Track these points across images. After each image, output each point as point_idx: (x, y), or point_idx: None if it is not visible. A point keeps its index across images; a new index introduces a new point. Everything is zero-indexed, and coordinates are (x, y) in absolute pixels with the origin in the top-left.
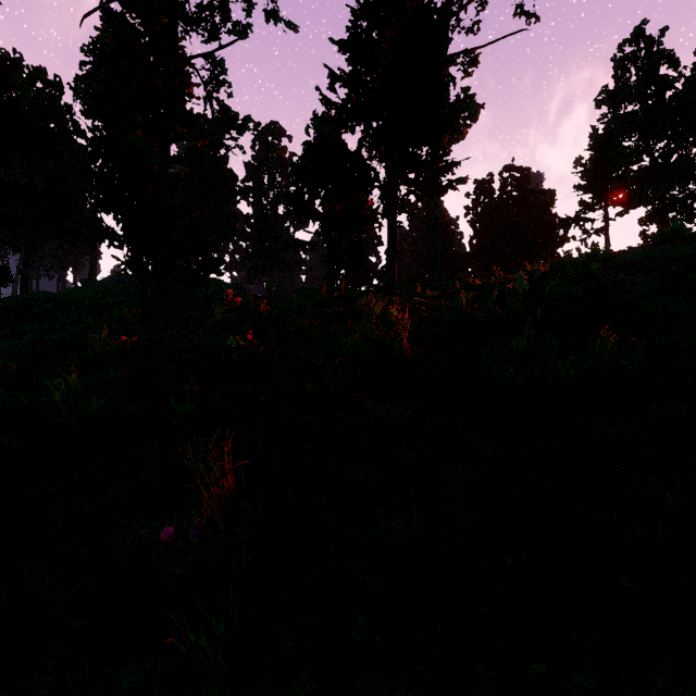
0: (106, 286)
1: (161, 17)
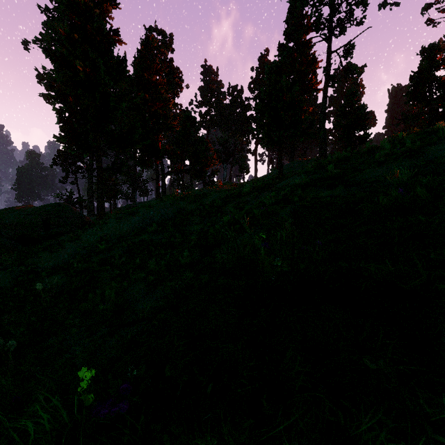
0: (289, 167)
1: (304, 36)
